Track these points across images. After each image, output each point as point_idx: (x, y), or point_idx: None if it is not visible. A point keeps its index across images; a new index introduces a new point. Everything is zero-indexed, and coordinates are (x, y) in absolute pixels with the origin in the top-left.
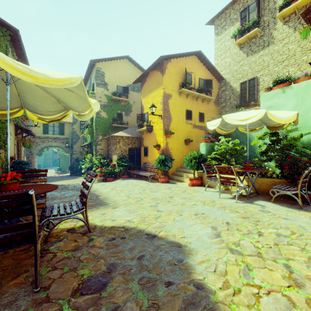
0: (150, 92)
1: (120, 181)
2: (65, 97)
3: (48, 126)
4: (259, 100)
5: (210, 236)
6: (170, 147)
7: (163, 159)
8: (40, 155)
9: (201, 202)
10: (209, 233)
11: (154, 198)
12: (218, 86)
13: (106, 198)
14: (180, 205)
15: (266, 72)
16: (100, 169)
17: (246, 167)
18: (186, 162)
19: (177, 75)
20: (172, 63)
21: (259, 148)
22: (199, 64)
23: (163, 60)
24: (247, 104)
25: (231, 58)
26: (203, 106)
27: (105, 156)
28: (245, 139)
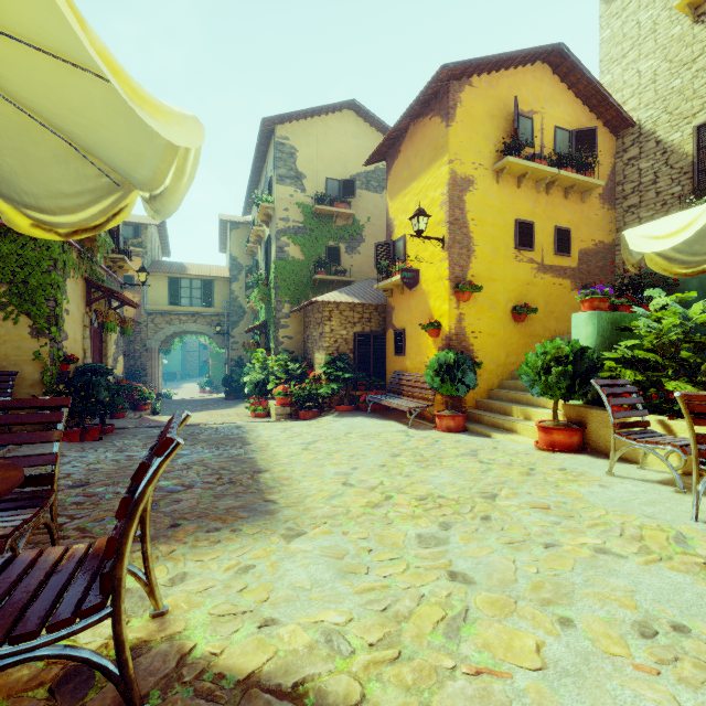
0: (412, 179)
1: (331, 422)
2: (73, 112)
3: (180, 287)
4: None
5: None
6: (469, 329)
7: (450, 363)
8: (167, 352)
9: (626, 538)
10: None
11: (430, 493)
12: (614, 149)
13: (279, 484)
14: (538, 550)
15: None
16: (283, 388)
17: None
18: (527, 372)
19: (489, 121)
20: (475, 89)
21: None
22: (557, 87)
23: (449, 82)
24: None
25: (659, 57)
26: (568, 208)
27: (297, 355)
28: None
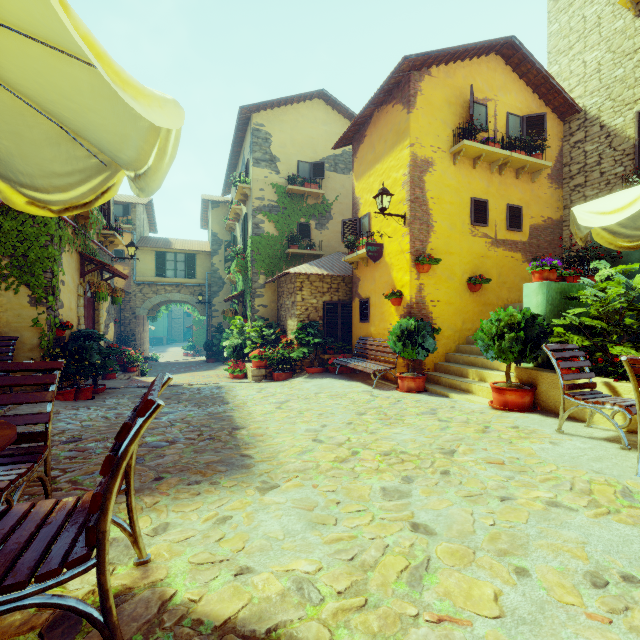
0: (376, 161)
1: (303, 383)
2: (63, 97)
3: (166, 260)
4: None
5: None
6: (428, 298)
7: (411, 330)
8: (154, 319)
9: (576, 492)
10: None
11: (393, 449)
12: (562, 133)
13: (254, 440)
14: (494, 503)
15: None
16: (258, 352)
17: None
18: (482, 337)
19: (446, 108)
20: (433, 79)
21: None
22: (509, 76)
23: (410, 73)
24: None
25: (603, 48)
26: (520, 187)
27: (271, 322)
28: None
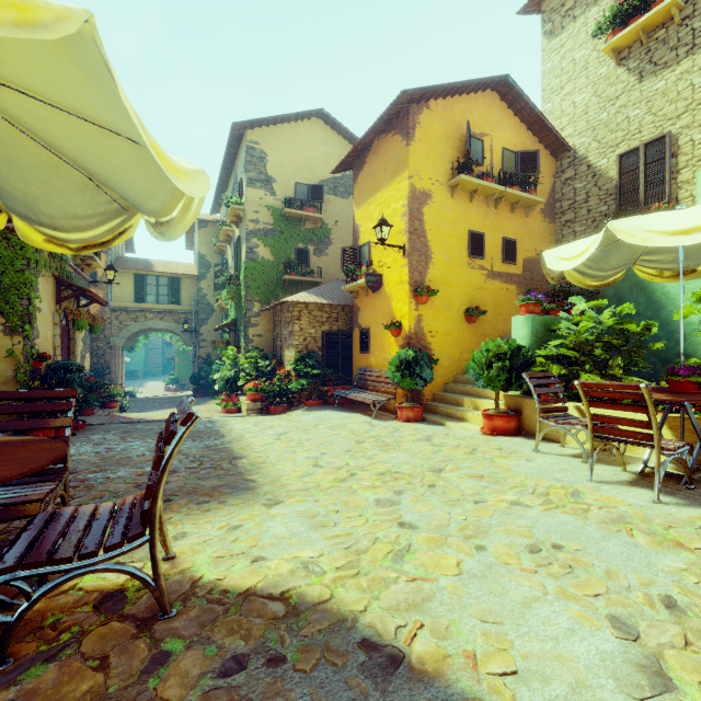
0: (376, 189)
1: (301, 415)
2: (102, 160)
3: (146, 284)
4: (679, 198)
5: (627, 682)
6: (427, 329)
7: (409, 360)
8: (131, 349)
9: (536, 495)
10: (615, 658)
11: (388, 470)
12: (554, 170)
13: (256, 468)
14: (469, 505)
15: (700, 116)
16: (254, 384)
17: (675, 387)
18: (474, 367)
19: (445, 141)
20: (432, 112)
21: (692, 329)
22: (504, 112)
23: (409, 105)
24: (640, 210)
25: (590, 92)
26: (515, 221)
27: (267, 352)
28: (644, 303)
